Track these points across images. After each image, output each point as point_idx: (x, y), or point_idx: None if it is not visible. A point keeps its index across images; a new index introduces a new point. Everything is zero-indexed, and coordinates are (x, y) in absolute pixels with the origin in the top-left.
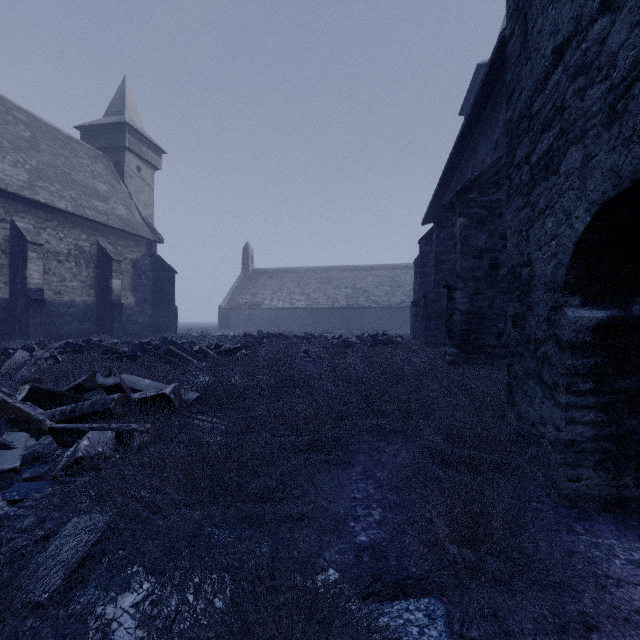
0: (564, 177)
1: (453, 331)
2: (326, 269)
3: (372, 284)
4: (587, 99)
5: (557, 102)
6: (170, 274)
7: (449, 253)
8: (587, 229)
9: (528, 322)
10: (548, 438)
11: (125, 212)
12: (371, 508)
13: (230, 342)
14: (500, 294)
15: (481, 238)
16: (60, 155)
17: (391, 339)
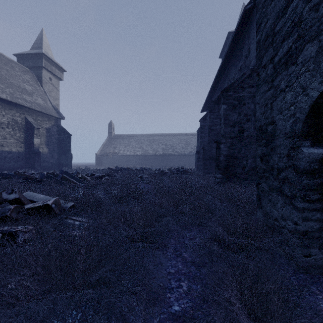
0: (301, 65)
1: (220, 165)
2: (152, 135)
3: (175, 143)
4: (321, 9)
5: (295, 19)
6: (68, 136)
7: (216, 126)
8: (320, 95)
9: (272, 158)
10: (288, 228)
11: (42, 102)
12: (180, 280)
13: (100, 172)
14: (244, 146)
15: (234, 116)
16: (3, 69)
17: (186, 170)
